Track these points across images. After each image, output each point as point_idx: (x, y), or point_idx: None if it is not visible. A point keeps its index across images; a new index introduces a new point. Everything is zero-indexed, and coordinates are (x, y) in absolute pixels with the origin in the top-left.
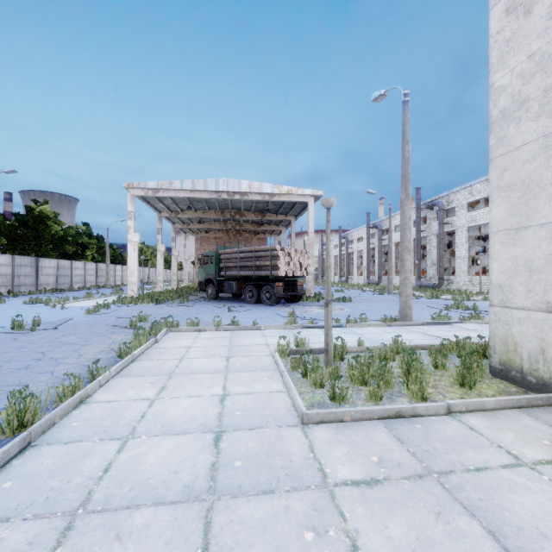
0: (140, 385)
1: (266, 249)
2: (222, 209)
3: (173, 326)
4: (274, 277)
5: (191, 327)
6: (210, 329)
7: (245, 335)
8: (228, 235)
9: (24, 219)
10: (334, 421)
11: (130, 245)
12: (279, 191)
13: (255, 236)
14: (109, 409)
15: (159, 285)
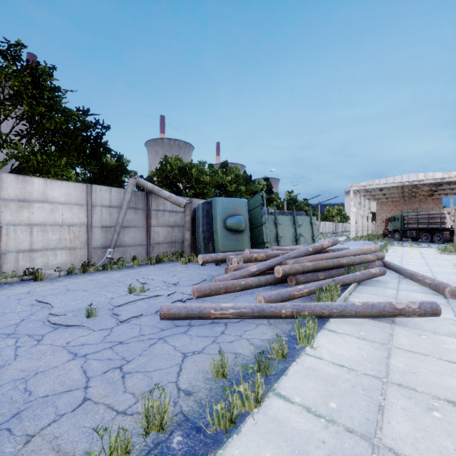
0: (397, 250)
1: (436, 213)
2: (401, 186)
3: (392, 244)
4: (442, 228)
5: (399, 245)
6: (408, 246)
7: (424, 248)
8: (403, 198)
9: (289, 202)
10: (448, 254)
11: (351, 213)
12: (448, 176)
13: (429, 197)
14: (394, 251)
15: (359, 233)
